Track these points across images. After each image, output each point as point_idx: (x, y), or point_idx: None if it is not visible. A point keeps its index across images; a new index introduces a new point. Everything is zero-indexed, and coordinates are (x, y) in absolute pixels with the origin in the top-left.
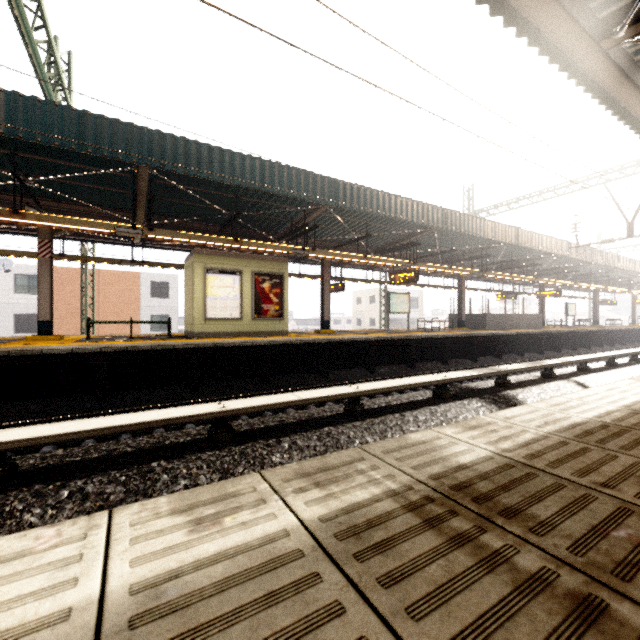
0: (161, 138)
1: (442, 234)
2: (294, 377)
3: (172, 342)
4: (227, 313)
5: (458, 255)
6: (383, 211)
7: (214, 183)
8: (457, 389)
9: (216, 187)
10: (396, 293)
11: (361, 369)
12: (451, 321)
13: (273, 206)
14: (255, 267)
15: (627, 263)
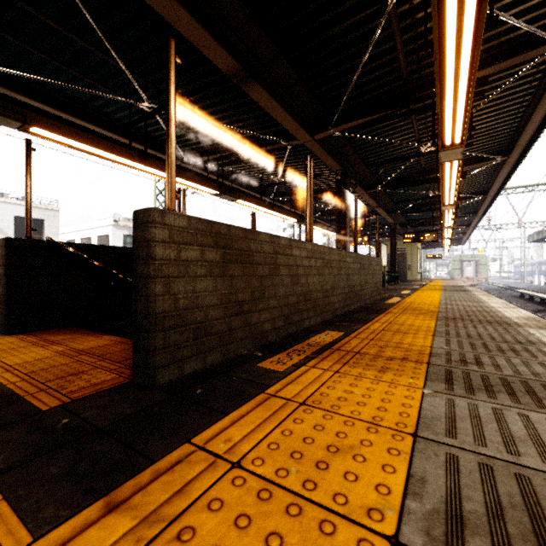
0: None
1: None
2: None
3: None
4: None
5: None
6: None
7: None
8: None
9: None
10: None
11: None
12: None
13: None
14: None
15: None
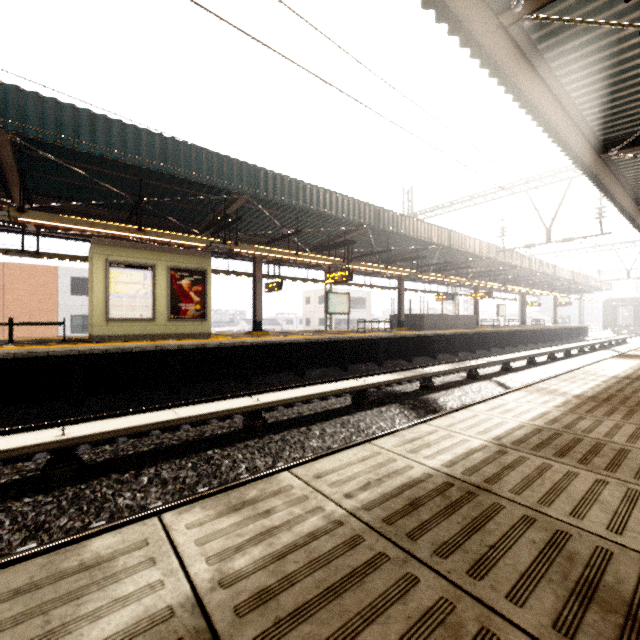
0: (20, 96)
1: (378, 233)
2: (211, 384)
3: (53, 348)
4: (136, 313)
5: (396, 256)
6: (311, 205)
7: (108, 160)
8: (381, 394)
9: (112, 166)
10: (335, 293)
11: (290, 373)
12: (391, 321)
13: (188, 193)
14: (171, 261)
15: (548, 268)
